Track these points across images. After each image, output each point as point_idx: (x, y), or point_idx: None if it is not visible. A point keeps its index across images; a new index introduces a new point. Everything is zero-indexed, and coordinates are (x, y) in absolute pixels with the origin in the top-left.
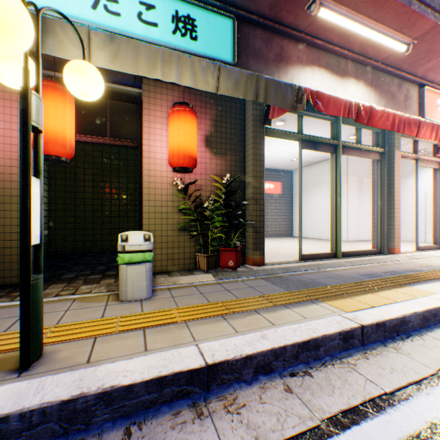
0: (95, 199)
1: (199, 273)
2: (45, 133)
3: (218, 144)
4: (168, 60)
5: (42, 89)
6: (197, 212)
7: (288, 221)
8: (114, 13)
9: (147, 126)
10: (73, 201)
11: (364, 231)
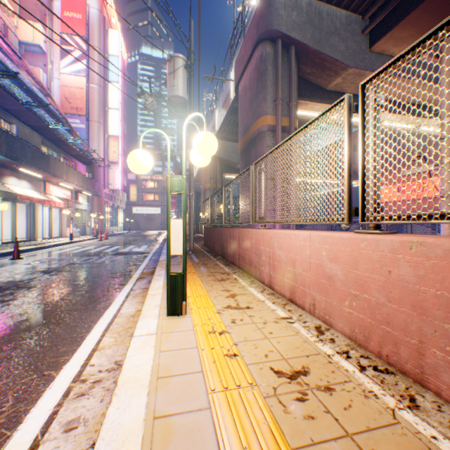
0: None
1: None
2: None
3: None
4: None
5: None
6: None
7: None
8: None
9: None
10: None
11: None
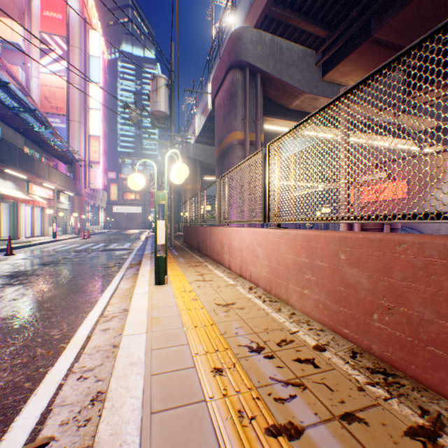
0: None
1: None
2: None
3: None
4: None
5: None
6: None
7: None
8: None
9: None
10: None
11: None
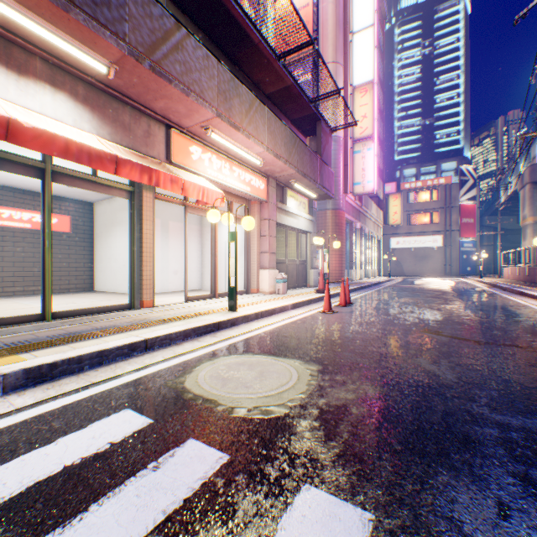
0: None
1: None
2: None
3: None
4: None
5: None
6: None
7: (86, 270)
8: None
9: None
10: None
11: (171, 281)
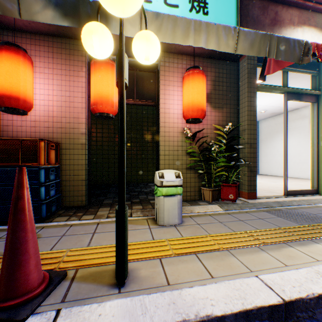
0: (115, 146)
1: (204, 203)
2: (100, 96)
3: (216, 100)
4: (197, 28)
5: (98, 64)
6: (200, 155)
7: None
8: (147, 1)
9: (163, 88)
10: (101, 148)
11: None
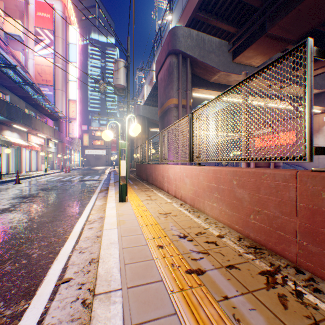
0: None
1: None
2: None
3: None
4: None
5: None
6: None
7: None
8: None
9: None
10: None
11: (5, 168)
